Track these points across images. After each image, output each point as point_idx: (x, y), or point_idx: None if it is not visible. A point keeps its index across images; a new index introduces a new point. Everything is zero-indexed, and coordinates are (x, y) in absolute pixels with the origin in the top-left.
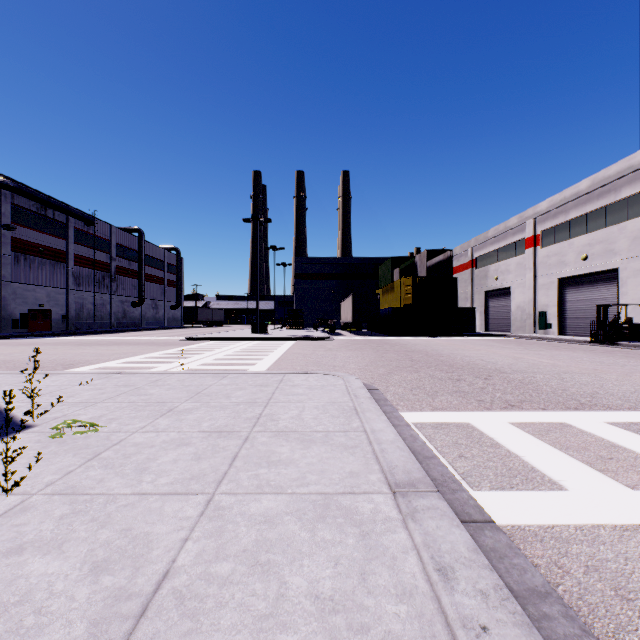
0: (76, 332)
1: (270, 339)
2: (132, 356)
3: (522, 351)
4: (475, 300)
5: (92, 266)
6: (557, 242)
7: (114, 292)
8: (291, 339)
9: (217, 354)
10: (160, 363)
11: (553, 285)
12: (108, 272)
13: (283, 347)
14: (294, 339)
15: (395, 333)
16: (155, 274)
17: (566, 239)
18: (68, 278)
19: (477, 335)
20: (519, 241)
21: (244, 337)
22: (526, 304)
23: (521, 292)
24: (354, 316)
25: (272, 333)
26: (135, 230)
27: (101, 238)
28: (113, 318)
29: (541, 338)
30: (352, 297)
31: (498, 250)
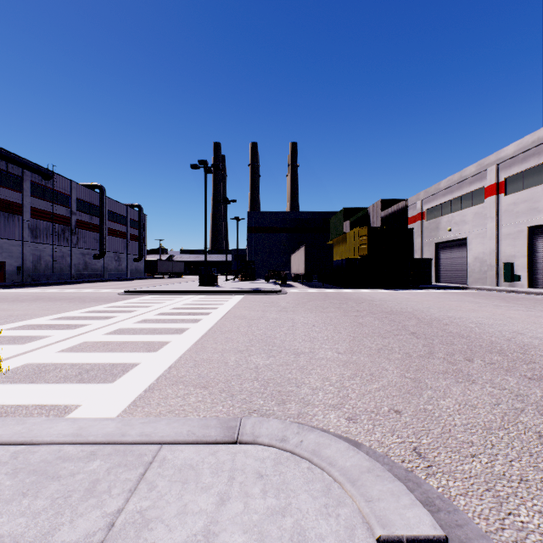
0: (25, 284)
1: (216, 293)
2: (3, 323)
3: (535, 312)
4: (424, 252)
5: (50, 219)
6: (527, 188)
7: (74, 245)
8: (239, 293)
9: (130, 319)
10: (8, 343)
11: (522, 234)
12: (68, 225)
13: (226, 305)
14: (243, 293)
15: (349, 285)
16: (118, 229)
17: (539, 184)
18: (23, 230)
19: (436, 287)
20: (477, 190)
21: (188, 290)
22: (487, 255)
23: (480, 243)
24: (306, 267)
25: (222, 285)
26: (96, 186)
27: (60, 192)
28: (73, 270)
29: (515, 291)
30: (304, 248)
31: (451, 201)
